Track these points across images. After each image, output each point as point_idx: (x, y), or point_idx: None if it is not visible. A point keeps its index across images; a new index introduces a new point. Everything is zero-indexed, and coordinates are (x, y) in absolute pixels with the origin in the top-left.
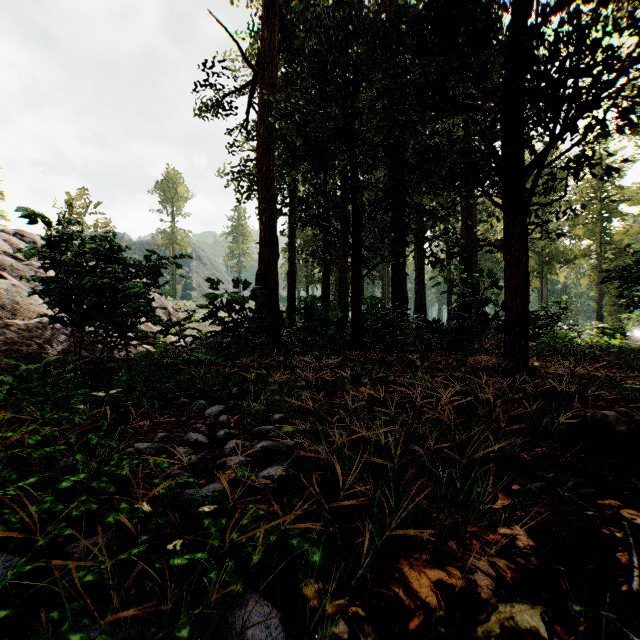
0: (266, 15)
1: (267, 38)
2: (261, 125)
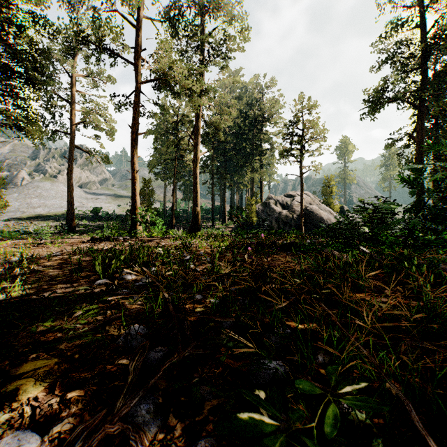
0: (419, 115)
1: (419, 123)
2: (416, 155)
